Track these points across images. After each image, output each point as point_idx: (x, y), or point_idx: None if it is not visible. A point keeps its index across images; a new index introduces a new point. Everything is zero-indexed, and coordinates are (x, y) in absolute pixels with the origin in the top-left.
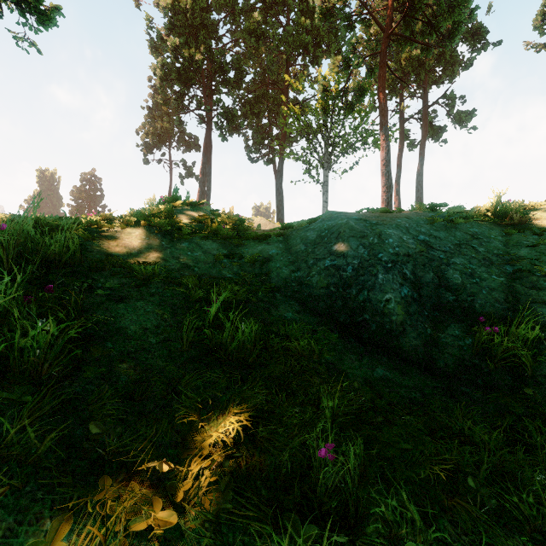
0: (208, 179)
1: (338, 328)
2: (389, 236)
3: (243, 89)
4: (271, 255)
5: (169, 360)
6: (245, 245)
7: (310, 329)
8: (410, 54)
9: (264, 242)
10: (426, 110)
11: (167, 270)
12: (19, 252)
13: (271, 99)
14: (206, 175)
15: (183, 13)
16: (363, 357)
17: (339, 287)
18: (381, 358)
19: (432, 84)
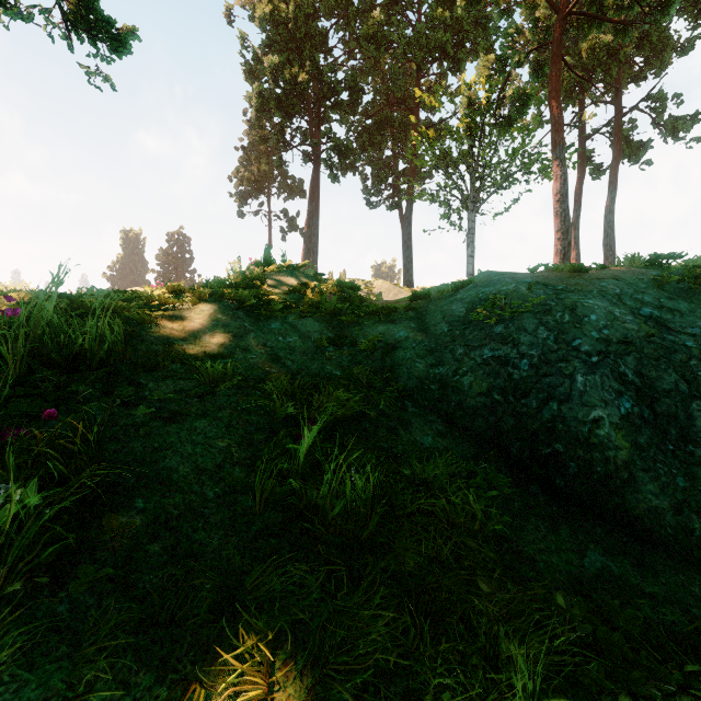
0: (315, 233)
1: (509, 466)
2: (590, 310)
3: (360, 113)
4: (398, 340)
5: (230, 532)
6: (360, 324)
7: (466, 473)
8: (596, 41)
9: (388, 320)
10: (620, 120)
11: (247, 365)
12: (37, 348)
13: (396, 123)
14: (313, 227)
15: (284, 24)
16: (560, 525)
17: (509, 395)
18: (593, 529)
19: (628, 81)
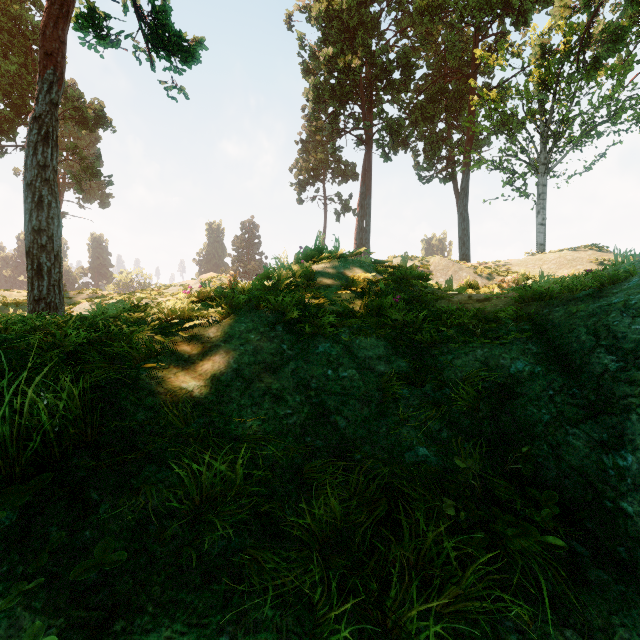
0: (367, 212)
1: None
2: None
3: (411, 91)
4: (516, 378)
5: None
6: (443, 343)
7: None
8: None
9: (487, 336)
10: None
11: (277, 433)
12: None
13: (451, 94)
14: (365, 207)
15: (338, 17)
16: None
17: None
18: None
19: None
